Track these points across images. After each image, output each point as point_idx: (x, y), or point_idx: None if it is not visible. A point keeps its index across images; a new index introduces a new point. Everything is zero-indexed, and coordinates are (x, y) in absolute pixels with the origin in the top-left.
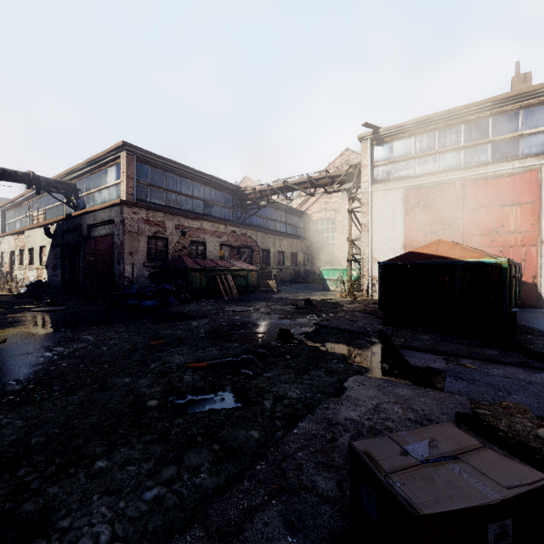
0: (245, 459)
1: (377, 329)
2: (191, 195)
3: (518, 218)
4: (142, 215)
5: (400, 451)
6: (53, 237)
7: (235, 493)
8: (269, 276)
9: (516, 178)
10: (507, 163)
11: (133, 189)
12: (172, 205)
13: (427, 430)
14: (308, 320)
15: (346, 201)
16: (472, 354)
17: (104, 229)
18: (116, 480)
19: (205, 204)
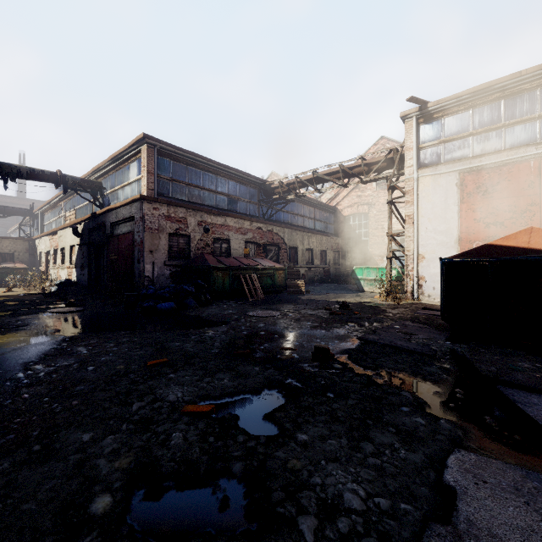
0: None
1: (446, 348)
2: (215, 189)
3: None
4: (163, 211)
5: None
6: (80, 236)
7: None
8: (297, 276)
9: None
10: None
11: (153, 183)
12: (194, 200)
13: None
14: (348, 332)
15: (381, 193)
16: None
17: (126, 226)
18: None
19: (229, 199)
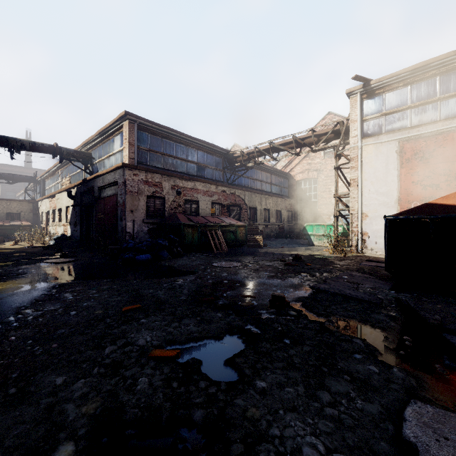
0: None
1: (391, 297)
2: (186, 158)
3: None
4: (141, 177)
5: None
6: (74, 199)
7: None
8: (255, 232)
9: None
10: None
11: (134, 153)
12: (168, 168)
13: None
14: (301, 281)
15: (328, 161)
16: None
17: (111, 190)
18: None
19: (198, 167)
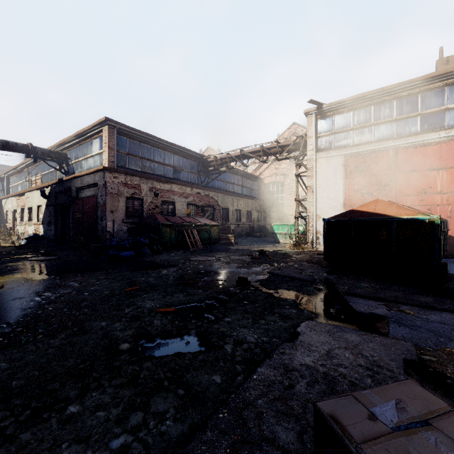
0: (208, 405)
1: (323, 277)
2: (163, 162)
3: (444, 180)
4: (121, 179)
5: (368, 415)
6: (47, 198)
7: (198, 444)
8: (228, 231)
9: (442, 146)
10: (434, 133)
11: (113, 157)
12: (146, 171)
13: (391, 389)
14: (262, 269)
15: (293, 167)
16: (409, 301)
17: (90, 191)
18: (86, 426)
19: (174, 170)
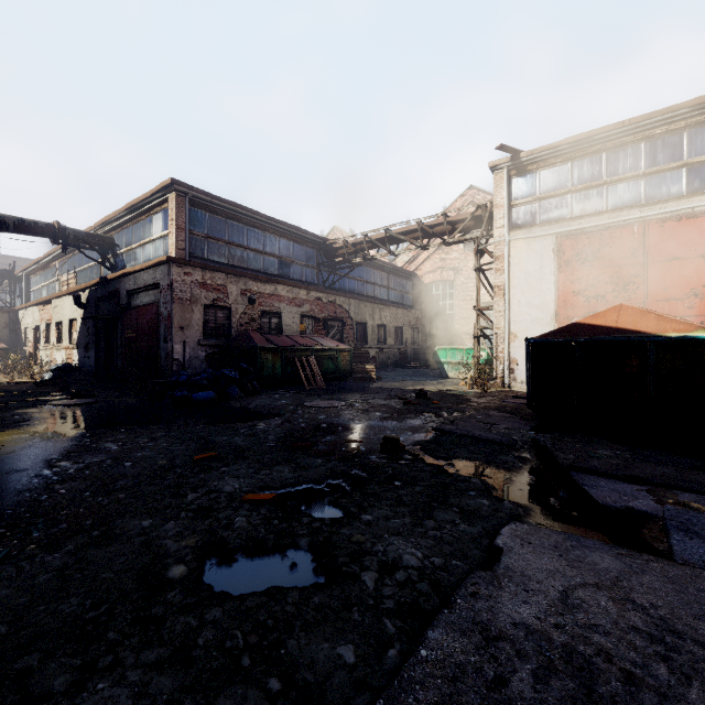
0: None
1: (528, 437)
2: (262, 250)
3: None
4: (196, 277)
5: None
6: (84, 307)
7: None
8: (365, 358)
9: None
10: None
11: (184, 242)
12: (236, 263)
13: None
14: (423, 422)
15: (469, 256)
16: (692, 484)
17: (148, 295)
18: None
19: (280, 262)
